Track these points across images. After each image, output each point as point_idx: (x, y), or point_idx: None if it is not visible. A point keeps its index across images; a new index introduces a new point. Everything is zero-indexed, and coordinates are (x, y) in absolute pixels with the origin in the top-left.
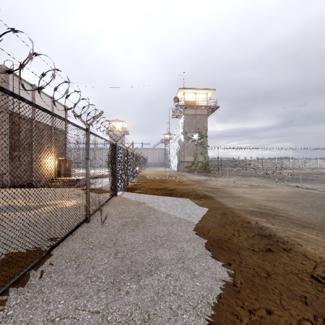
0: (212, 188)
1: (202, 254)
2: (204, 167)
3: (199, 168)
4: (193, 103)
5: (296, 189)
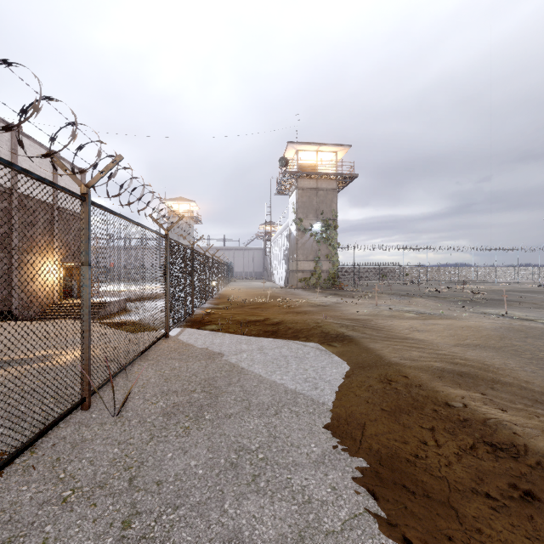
0: (351, 319)
1: (360, 514)
2: (332, 281)
3: (324, 282)
4: (312, 169)
5: (503, 321)
